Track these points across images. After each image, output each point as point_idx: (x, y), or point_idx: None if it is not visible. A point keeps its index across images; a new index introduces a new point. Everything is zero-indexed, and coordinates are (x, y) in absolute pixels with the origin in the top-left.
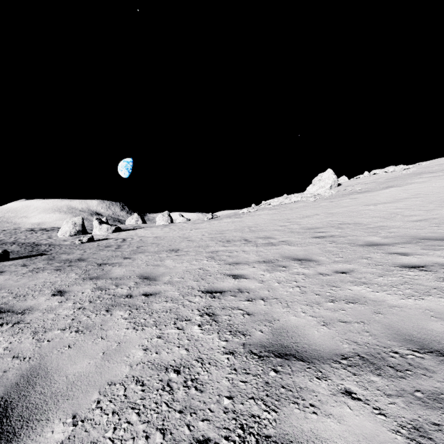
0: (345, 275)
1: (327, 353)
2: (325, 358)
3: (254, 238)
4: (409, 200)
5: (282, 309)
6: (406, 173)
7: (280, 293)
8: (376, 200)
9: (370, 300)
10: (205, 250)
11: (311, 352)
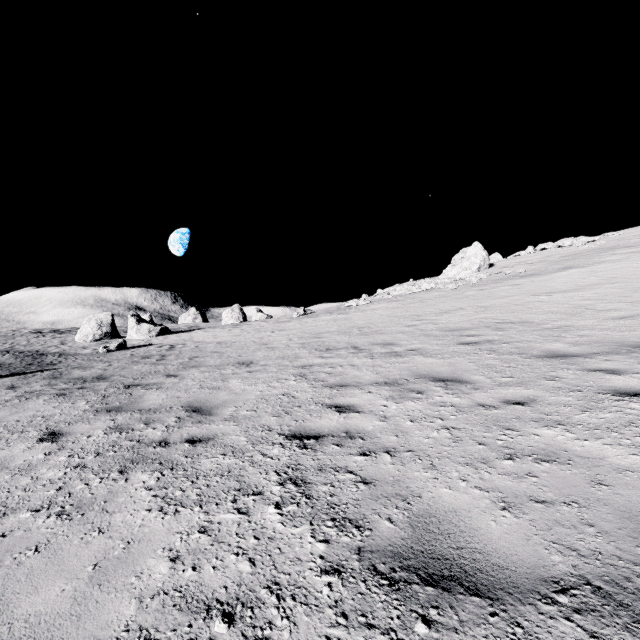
0: (524, 408)
1: (523, 576)
2: (523, 588)
3: (367, 344)
4: (601, 287)
5: (423, 473)
6: (590, 248)
7: (417, 440)
8: (549, 288)
9: (577, 455)
10: (293, 364)
11: (492, 573)
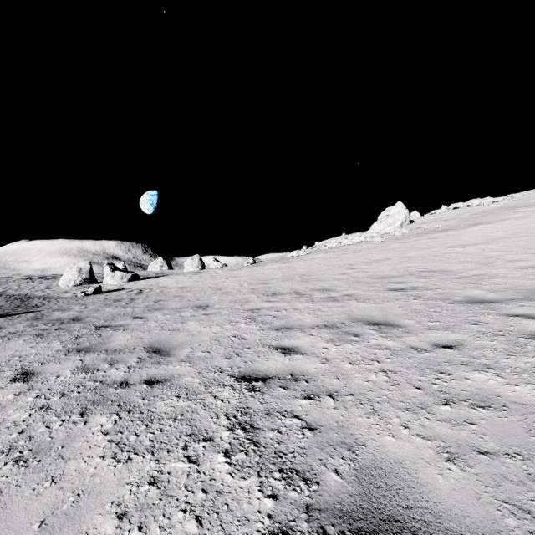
0: (453, 352)
1: None
2: None
3: (308, 290)
4: (508, 241)
5: (365, 419)
6: (495, 207)
7: (357, 383)
8: (463, 241)
9: (511, 401)
10: (243, 307)
11: None
